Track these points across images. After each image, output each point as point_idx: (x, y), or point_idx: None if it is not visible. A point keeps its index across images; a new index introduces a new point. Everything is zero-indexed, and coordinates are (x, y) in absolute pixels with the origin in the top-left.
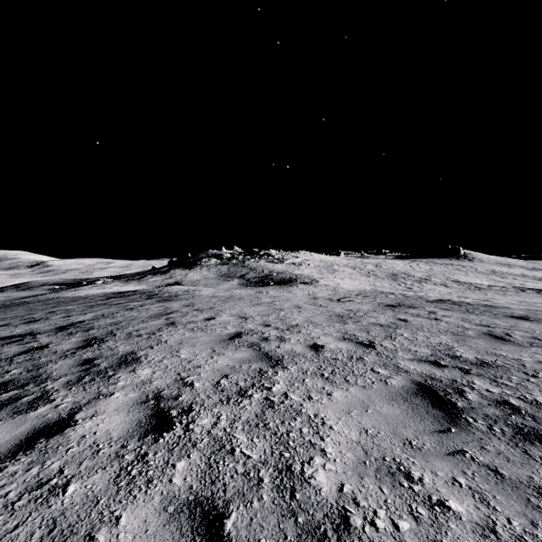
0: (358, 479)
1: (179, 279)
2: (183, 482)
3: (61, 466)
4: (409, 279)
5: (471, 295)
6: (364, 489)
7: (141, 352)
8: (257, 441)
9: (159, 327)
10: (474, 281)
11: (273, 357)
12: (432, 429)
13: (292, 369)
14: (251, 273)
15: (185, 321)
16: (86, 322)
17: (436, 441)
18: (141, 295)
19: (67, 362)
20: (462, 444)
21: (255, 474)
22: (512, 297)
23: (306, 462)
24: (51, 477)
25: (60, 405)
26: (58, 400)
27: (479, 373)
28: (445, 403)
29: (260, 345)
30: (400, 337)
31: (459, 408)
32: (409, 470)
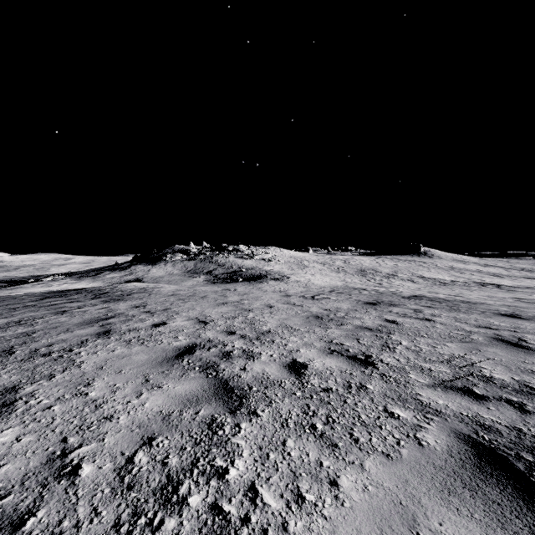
0: None
1: (140, 276)
2: None
3: None
4: (377, 274)
5: (439, 290)
6: None
7: (28, 388)
8: None
9: (84, 339)
10: (437, 277)
11: (236, 390)
12: None
13: (264, 416)
14: (220, 269)
15: (124, 328)
16: None
17: None
18: (87, 294)
19: None
20: None
21: None
22: (479, 292)
23: None
24: None
25: None
26: None
27: None
28: None
29: (218, 367)
30: (400, 347)
31: None
32: None
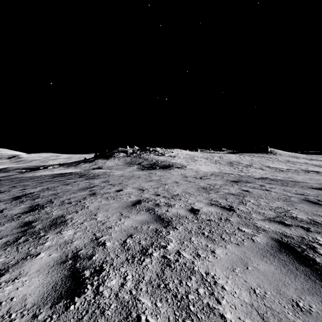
0: None
1: (100, 165)
2: None
3: None
4: (240, 165)
5: (278, 174)
6: None
7: (69, 216)
8: (160, 306)
9: (84, 196)
10: (278, 166)
11: (165, 219)
12: (309, 288)
13: (180, 229)
14: (145, 162)
15: (102, 192)
16: (35, 193)
17: (319, 302)
18: (75, 175)
19: (11, 225)
20: None
21: None
22: (304, 176)
23: None
24: None
25: None
26: None
27: (317, 231)
28: (306, 259)
29: (154, 210)
30: (249, 203)
31: (320, 264)
32: None
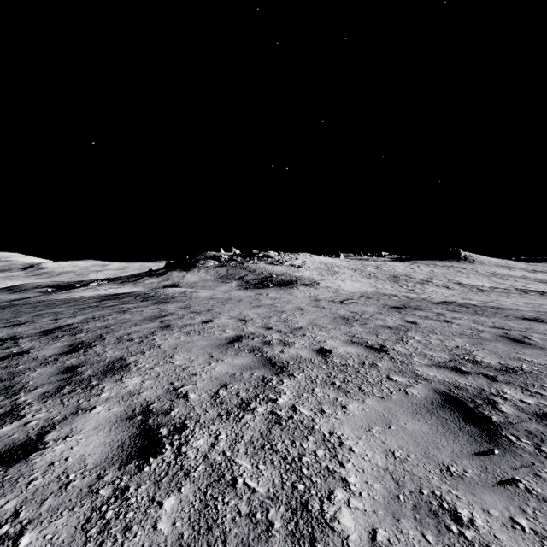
0: (393, 522)
1: (176, 281)
2: (171, 528)
3: (17, 506)
4: (410, 280)
5: (474, 296)
6: (403, 537)
7: (131, 358)
8: (263, 468)
9: (153, 330)
10: (476, 283)
11: (278, 363)
12: (470, 451)
13: (299, 377)
14: (251, 275)
15: (180, 324)
16: (75, 325)
17: (479, 466)
18: (136, 298)
19: (47, 370)
20: (511, 470)
21: (263, 516)
22: (517, 299)
23: (326, 498)
24: (1, 523)
25: (30, 422)
26: (29, 416)
27: (507, 381)
28: (477, 417)
29: (262, 350)
30: (413, 340)
31: (495, 423)
32: (454, 507)
